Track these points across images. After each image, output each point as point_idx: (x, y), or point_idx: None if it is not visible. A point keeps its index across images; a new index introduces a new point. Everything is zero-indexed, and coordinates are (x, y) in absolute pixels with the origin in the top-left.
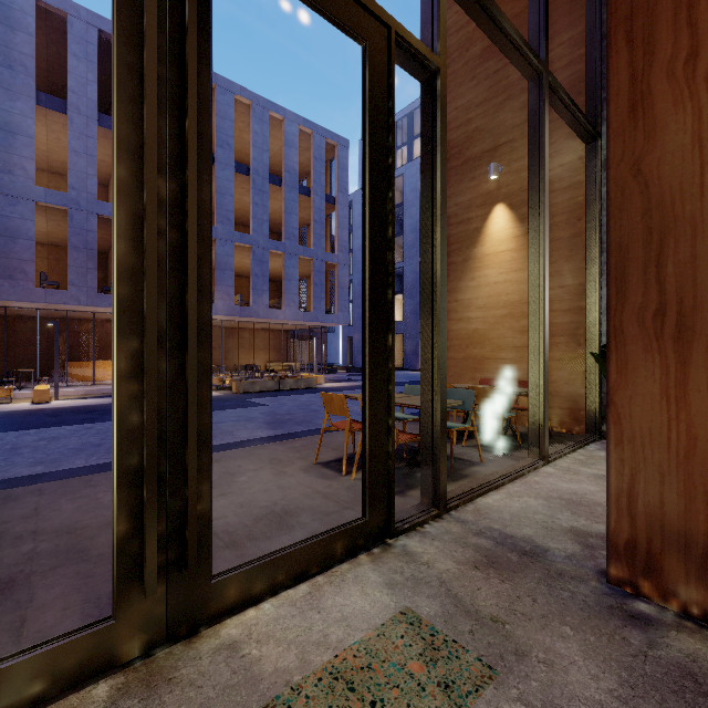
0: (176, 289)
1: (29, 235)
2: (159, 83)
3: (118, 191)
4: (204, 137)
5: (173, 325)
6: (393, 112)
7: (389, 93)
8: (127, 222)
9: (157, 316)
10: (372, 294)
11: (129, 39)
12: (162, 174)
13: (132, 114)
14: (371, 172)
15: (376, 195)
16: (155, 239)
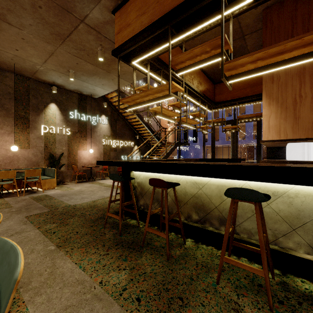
0: (235, 152)
1: (251, 126)
2: (233, 138)
3: (231, 146)
4: (237, 140)
5: (234, 154)
6: (261, 127)
7: (260, 125)
8: (231, 148)
9: (233, 154)
10: (257, 149)
11: (232, 136)
12: (234, 144)
13: (232, 141)
14: (257, 135)
15: (258, 138)
16: (232, 149)
